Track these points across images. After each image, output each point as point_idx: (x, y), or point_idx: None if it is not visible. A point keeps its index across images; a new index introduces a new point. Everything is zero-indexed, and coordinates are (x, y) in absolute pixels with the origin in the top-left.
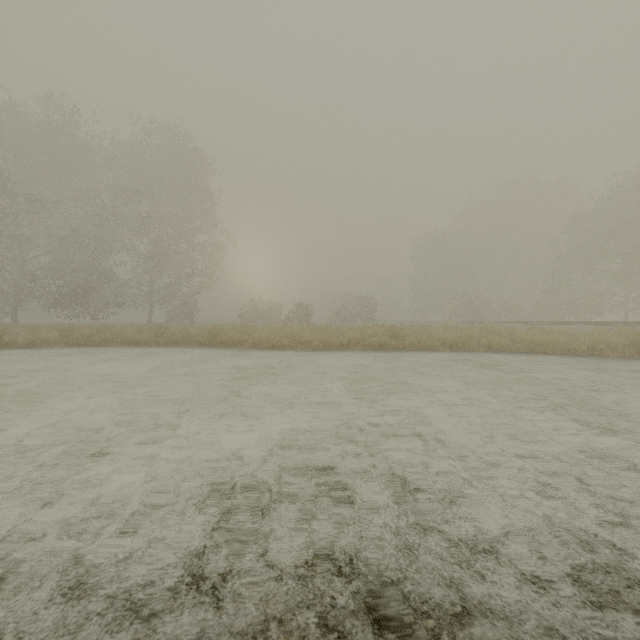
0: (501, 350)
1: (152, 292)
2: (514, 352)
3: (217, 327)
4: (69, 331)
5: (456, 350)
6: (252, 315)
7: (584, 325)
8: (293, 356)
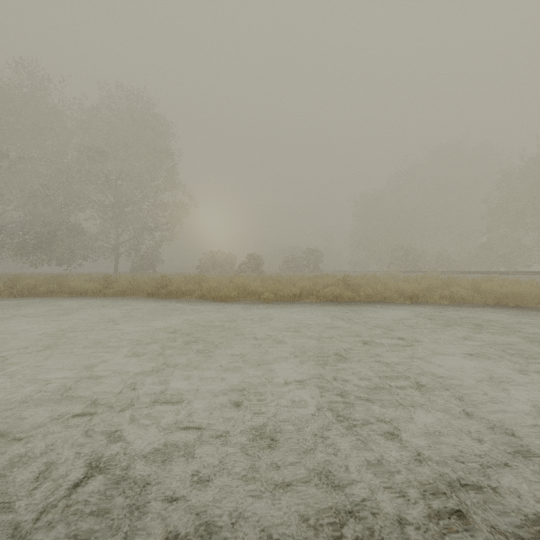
0: (465, 302)
1: (118, 244)
2: (482, 305)
3: (165, 277)
4: (15, 281)
5: (416, 302)
6: (209, 265)
7: (530, 275)
8: (241, 310)
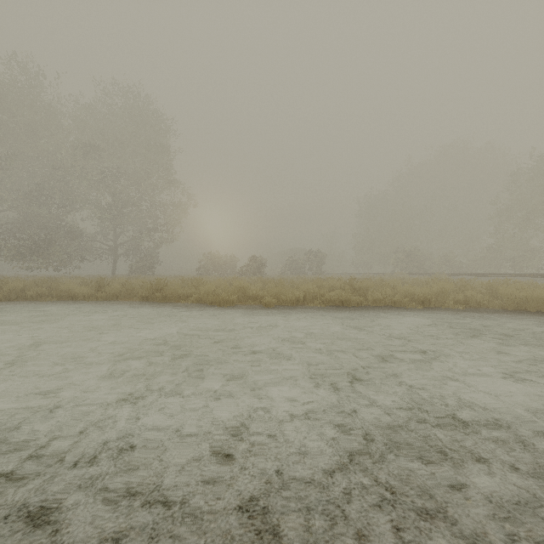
0: (480, 307)
1: (116, 246)
2: (500, 310)
3: (160, 280)
4: (2, 284)
5: (428, 307)
6: (209, 267)
7: (543, 277)
8: (240, 316)
